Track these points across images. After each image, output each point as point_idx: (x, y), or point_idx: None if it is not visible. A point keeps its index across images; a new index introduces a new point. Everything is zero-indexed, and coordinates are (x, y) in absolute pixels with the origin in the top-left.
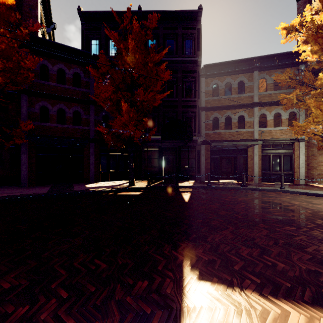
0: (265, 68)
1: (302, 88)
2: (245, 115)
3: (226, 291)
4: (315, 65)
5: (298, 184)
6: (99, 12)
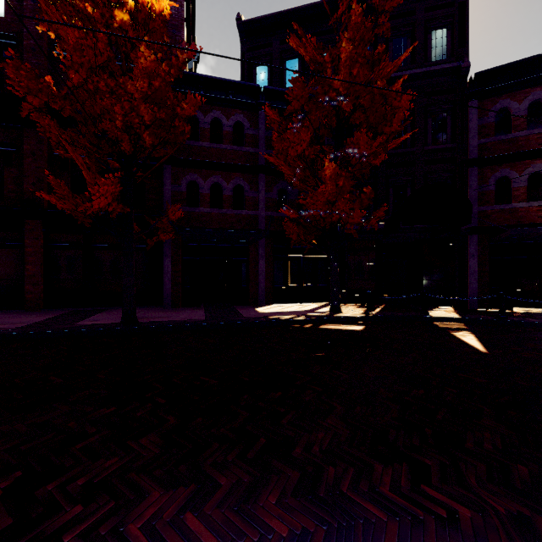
0: None
1: None
2: None
3: None
4: None
5: None
6: (271, 15)
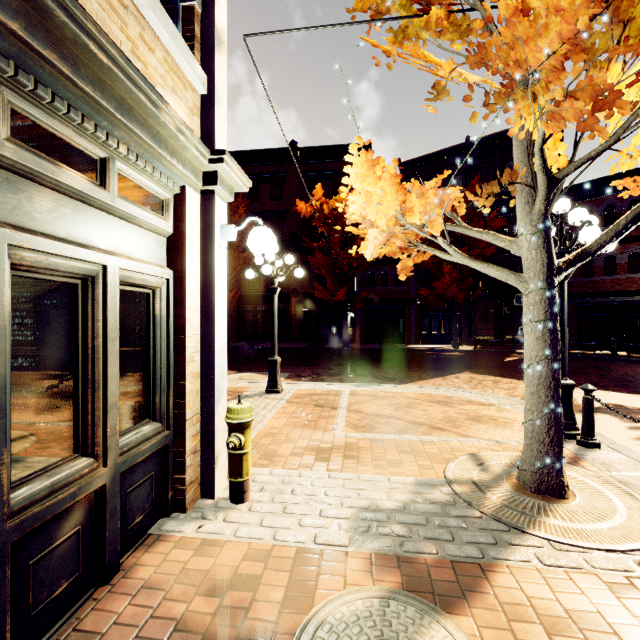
0: None
1: None
2: None
3: (479, 374)
4: None
5: None
6: (420, 158)
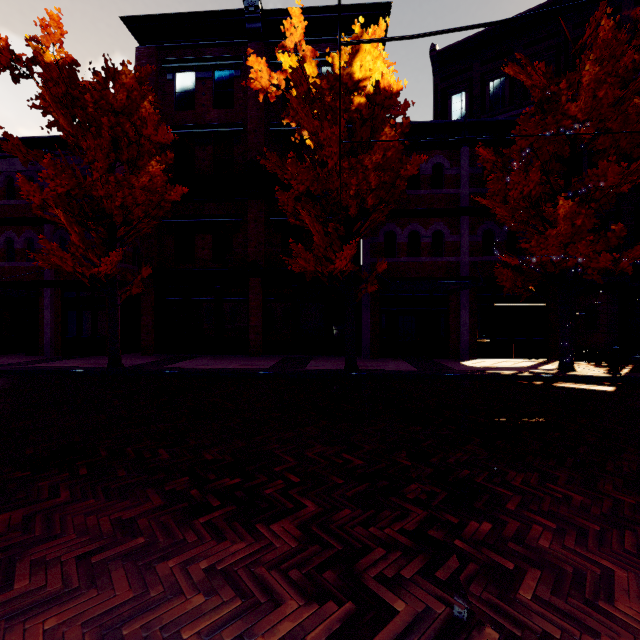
0: None
1: None
2: None
3: None
4: None
5: None
6: (471, 37)
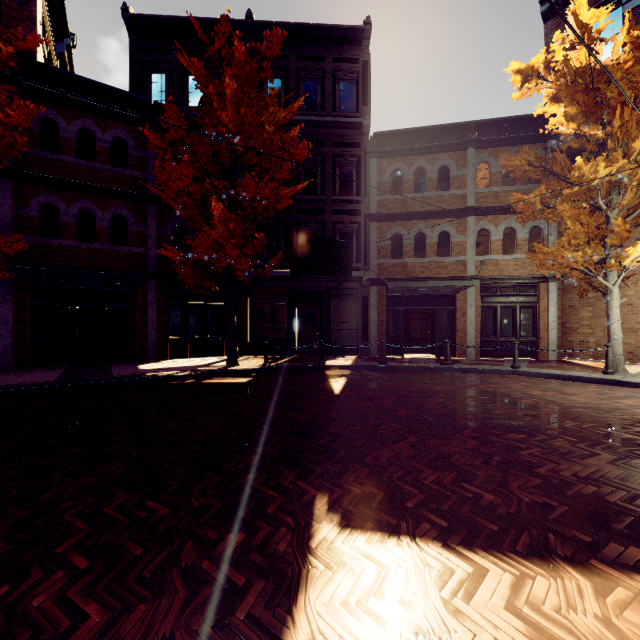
0: (488, 143)
1: (551, 182)
2: (451, 231)
3: (385, 543)
4: (572, 142)
5: (545, 361)
6: (167, 18)
